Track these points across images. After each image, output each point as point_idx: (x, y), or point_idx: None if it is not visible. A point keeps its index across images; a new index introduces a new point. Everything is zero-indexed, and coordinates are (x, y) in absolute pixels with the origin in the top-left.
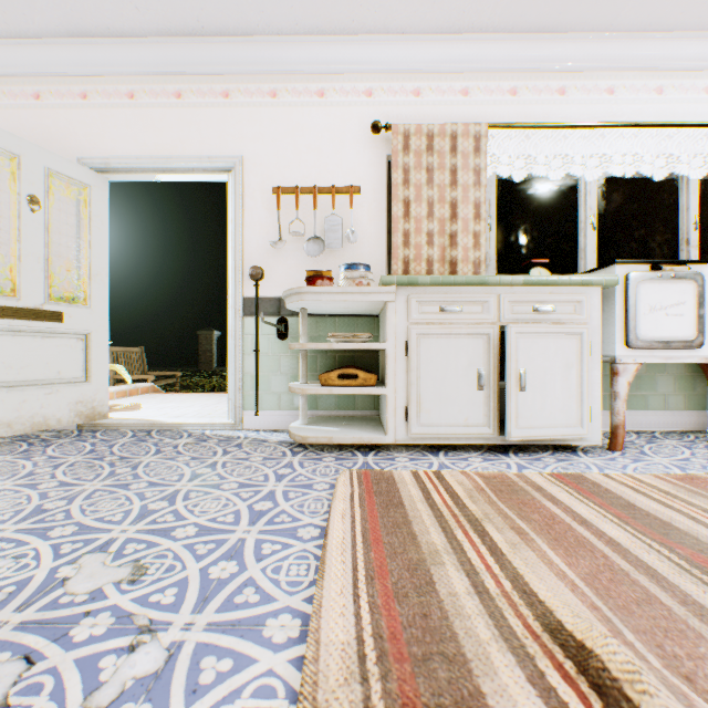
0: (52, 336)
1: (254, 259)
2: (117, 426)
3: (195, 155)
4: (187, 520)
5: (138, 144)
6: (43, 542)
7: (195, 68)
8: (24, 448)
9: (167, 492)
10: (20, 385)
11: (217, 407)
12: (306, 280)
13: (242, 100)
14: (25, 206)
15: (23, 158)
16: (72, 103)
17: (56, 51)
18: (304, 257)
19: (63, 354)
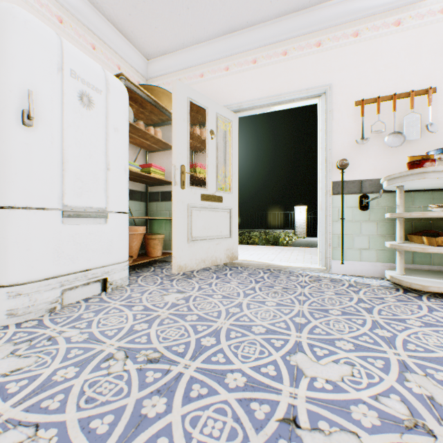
0: (217, 211)
1: (340, 154)
2: (246, 265)
3: (295, 90)
4: (437, 353)
5: (258, 90)
6: (346, 353)
7: (297, 32)
8: (215, 275)
9: (369, 321)
10: (207, 238)
11: (284, 255)
12: (413, 163)
13: (330, 45)
14: (209, 136)
15: (208, 109)
16: (220, 75)
17: (214, 46)
18: (382, 148)
19: (222, 221)
